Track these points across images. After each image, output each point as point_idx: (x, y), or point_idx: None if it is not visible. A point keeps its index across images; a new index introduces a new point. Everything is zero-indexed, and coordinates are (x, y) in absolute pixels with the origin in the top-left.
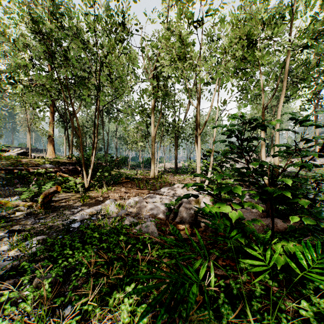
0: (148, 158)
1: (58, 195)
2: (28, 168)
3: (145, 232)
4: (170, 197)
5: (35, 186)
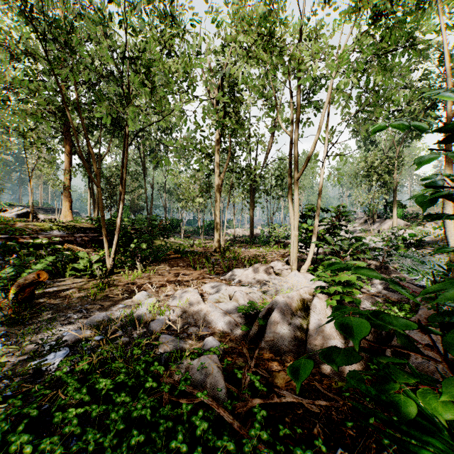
0: (210, 221)
1: (60, 281)
2: (22, 237)
3: (196, 382)
4: (246, 288)
5: (10, 269)
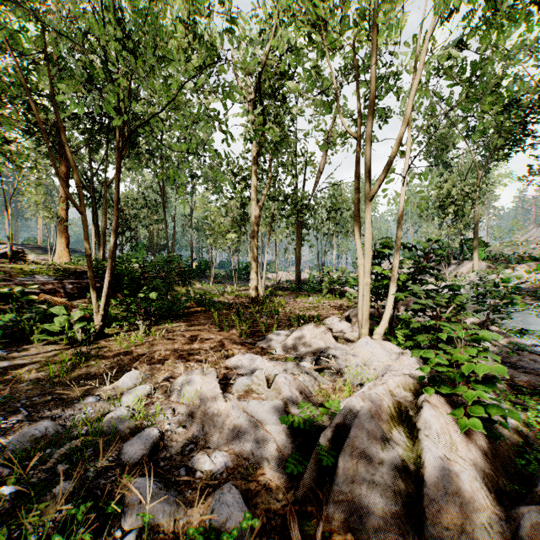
0: (247, 263)
1: (21, 350)
2: None
3: None
4: (293, 364)
5: None
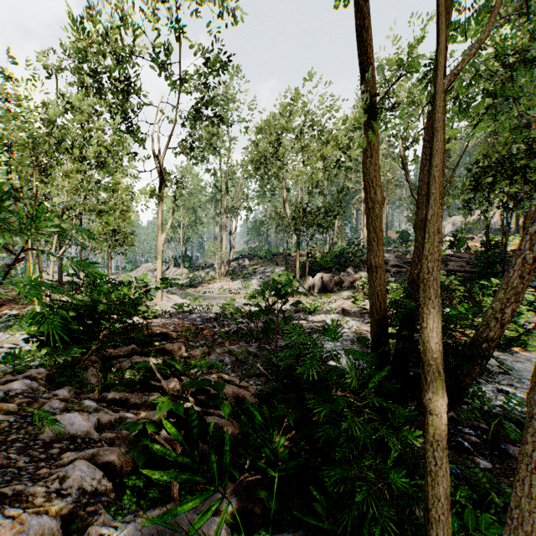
0: None
1: None
2: None
3: None
4: None
5: None
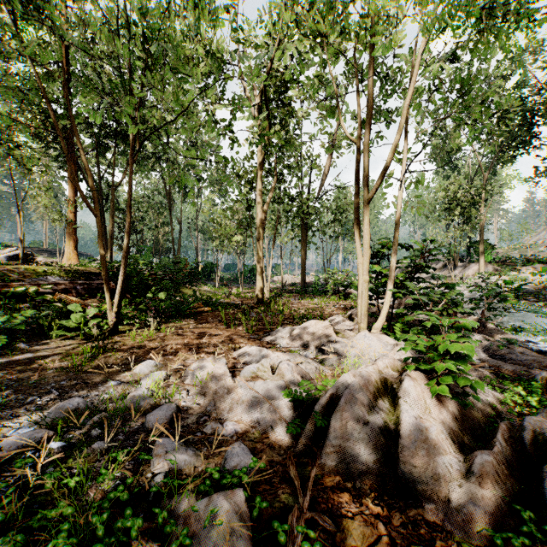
0: (252, 266)
1: (41, 344)
2: (1, 285)
3: None
4: (296, 355)
5: None
